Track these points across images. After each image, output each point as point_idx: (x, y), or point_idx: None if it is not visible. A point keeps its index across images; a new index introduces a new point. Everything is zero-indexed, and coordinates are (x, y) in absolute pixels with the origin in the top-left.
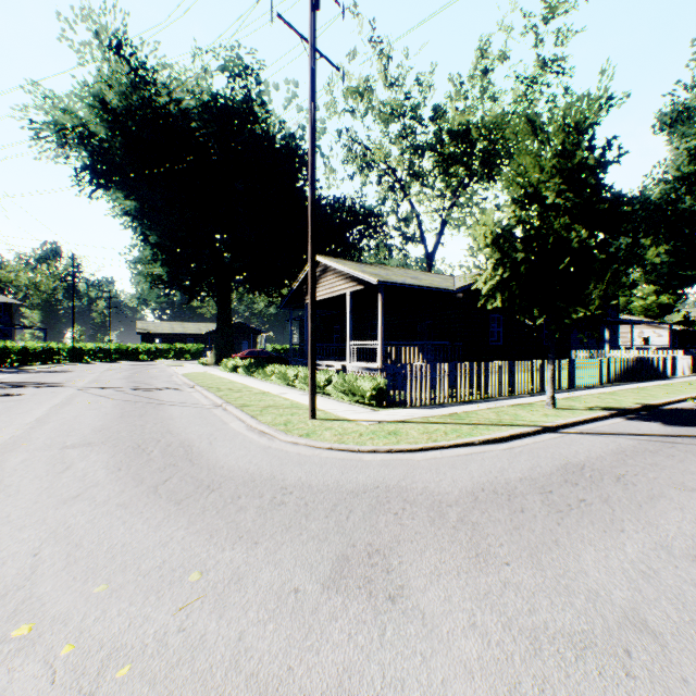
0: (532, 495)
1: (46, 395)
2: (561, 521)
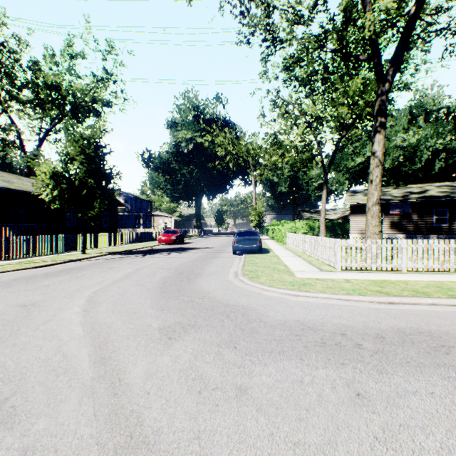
0: (42, 275)
1: None
2: (46, 278)
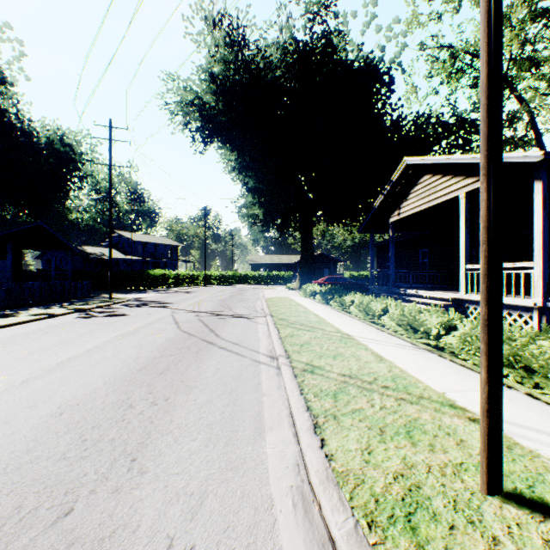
0: None
1: (140, 317)
2: None
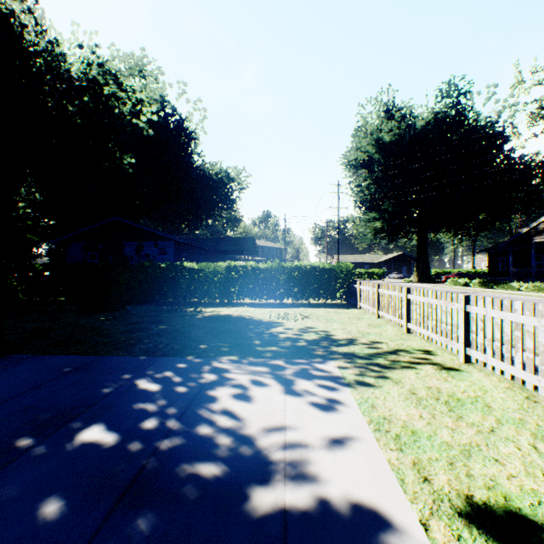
0: None
1: None
2: None
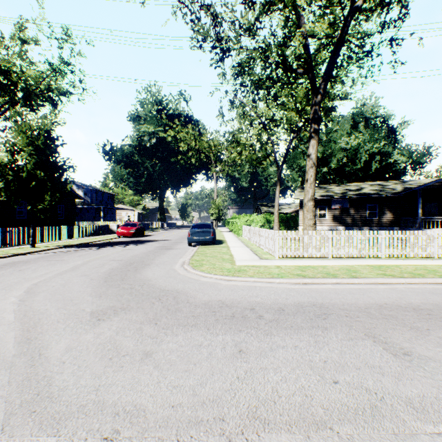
0: None
1: None
2: None
